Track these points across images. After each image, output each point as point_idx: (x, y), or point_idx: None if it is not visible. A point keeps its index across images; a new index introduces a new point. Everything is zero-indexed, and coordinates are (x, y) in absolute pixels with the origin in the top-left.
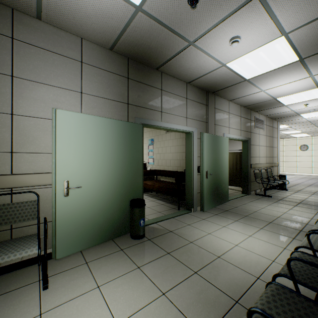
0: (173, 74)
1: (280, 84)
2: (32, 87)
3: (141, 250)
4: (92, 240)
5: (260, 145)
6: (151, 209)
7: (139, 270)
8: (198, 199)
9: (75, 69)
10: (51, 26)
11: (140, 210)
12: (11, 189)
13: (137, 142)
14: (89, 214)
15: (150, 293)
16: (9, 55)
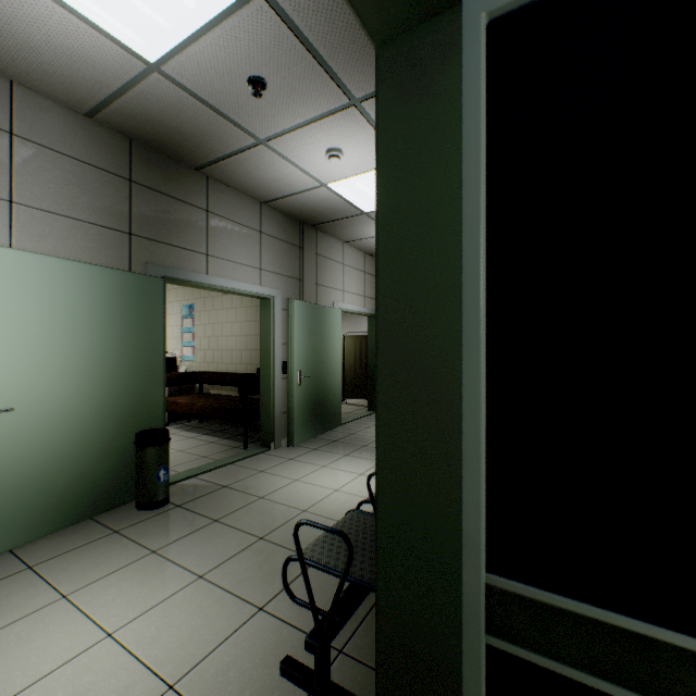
0: (233, 183)
1: None
2: None
3: (160, 525)
4: (41, 524)
5: None
6: (187, 454)
7: (155, 555)
8: (283, 425)
9: None
10: None
11: (160, 450)
12: None
13: (152, 314)
14: (33, 469)
15: (175, 582)
16: None
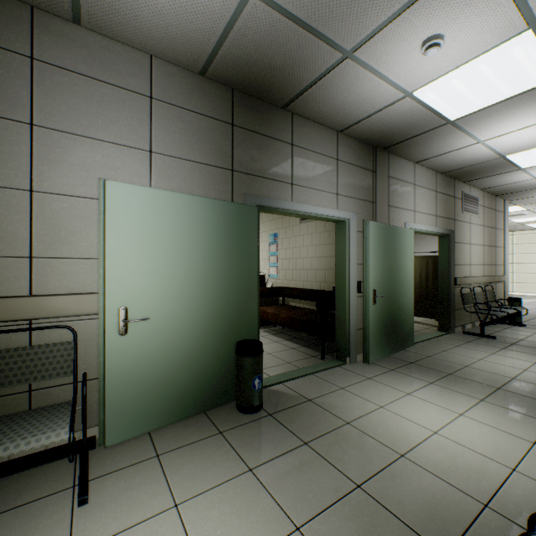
0: (313, 116)
1: (516, 128)
2: (66, 143)
3: (255, 435)
4: (168, 414)
5: (472, 244)
6: (274, 358)
7: (251, 474)
8: (357, 341)
9: (139, 111)
10: (98, 36)
11: (254, 361)
12: (30, 321)
13: (248, 238)
14: (163, 368)
15: (271, 526)
16: (26, 88)
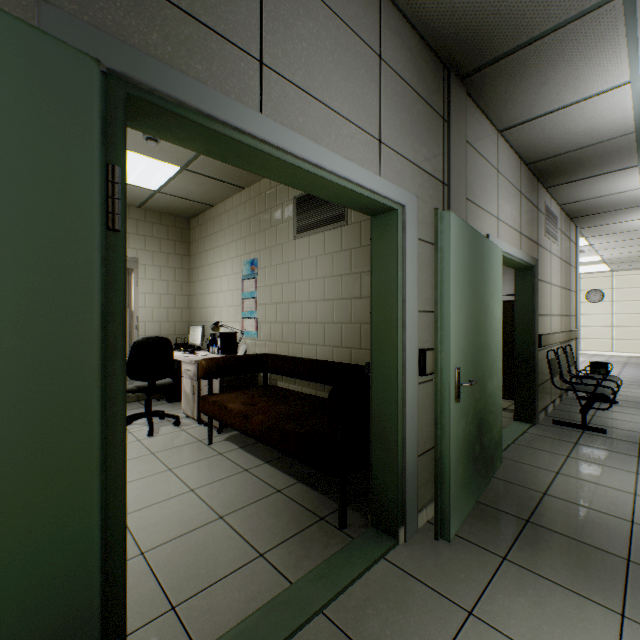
0: None
1: None
2: None
3: None
4: None
5: (552, 284)
6: (229, 536)
7: None
8: (418, 481)
9: None
10: None
11: None
12: None
13: (37, 182)
14: None
15: None
16: None
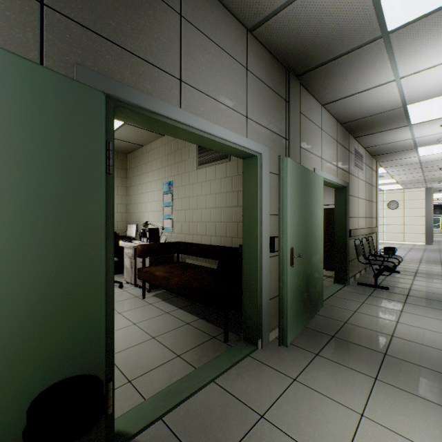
0: None
1: (441, 60)
2: None
3: None
4: None
5: (359, 198)
6: (159, 347)
7: None
8: (270, 314)
9: None
10: None
11: None
12: None
13: (79, 154)
14: None
15: None
16: None
